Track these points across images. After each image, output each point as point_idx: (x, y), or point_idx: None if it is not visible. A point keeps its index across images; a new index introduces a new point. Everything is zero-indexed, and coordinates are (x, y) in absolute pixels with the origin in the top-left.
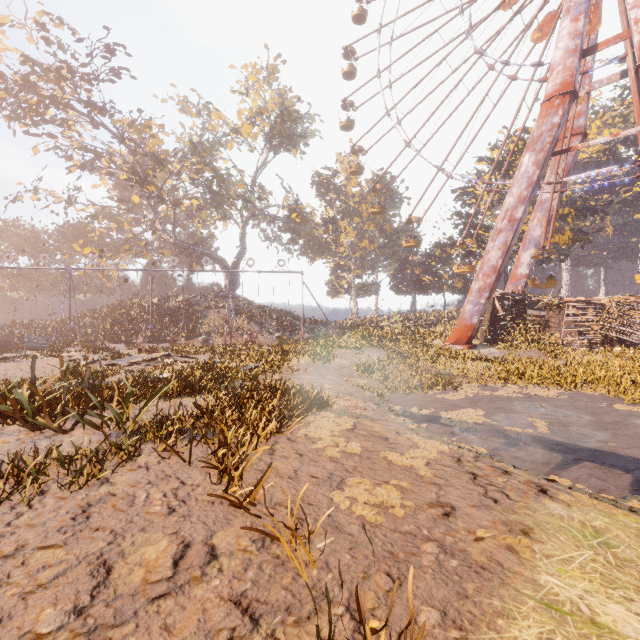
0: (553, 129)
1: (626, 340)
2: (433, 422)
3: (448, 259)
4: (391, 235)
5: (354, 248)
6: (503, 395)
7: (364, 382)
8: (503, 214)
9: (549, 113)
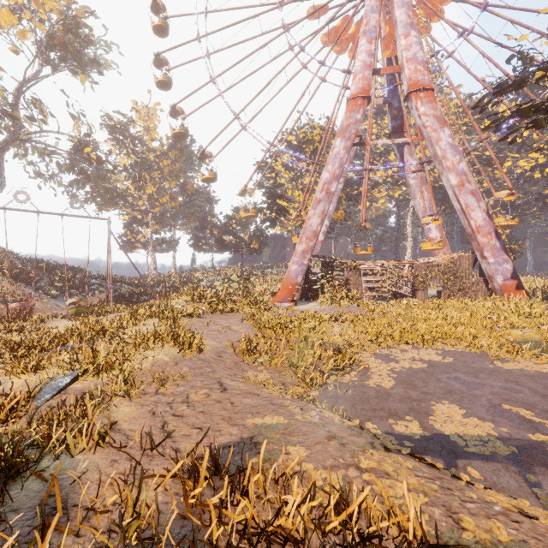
0: (357, 123)
1: (397, 293)
2: (463, 455)
3: (247, 223)
4: (193, 195)
5: (153, 203)
6: (413, 367)
7: (268, 376)
8: (321, 186)
9: (354, 109)
